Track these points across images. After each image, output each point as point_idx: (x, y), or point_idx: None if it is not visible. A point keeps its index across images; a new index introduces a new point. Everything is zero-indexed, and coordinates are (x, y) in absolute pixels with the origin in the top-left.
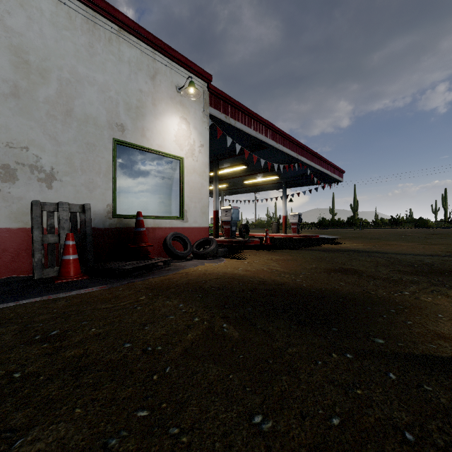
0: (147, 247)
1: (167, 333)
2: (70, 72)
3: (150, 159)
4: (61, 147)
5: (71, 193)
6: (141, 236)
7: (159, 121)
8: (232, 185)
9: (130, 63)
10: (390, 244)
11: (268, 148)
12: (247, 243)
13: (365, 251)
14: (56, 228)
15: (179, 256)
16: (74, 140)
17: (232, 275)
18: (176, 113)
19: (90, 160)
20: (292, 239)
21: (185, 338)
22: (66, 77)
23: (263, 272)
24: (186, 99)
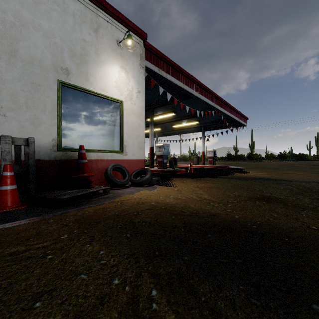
0: (88, 177)
1: None
2: (14, 16)
3: (93, 101)
4: (5, 84)
5: (16, 128)
6: (83, 167)
7: (101, 68)
8: (163, 129)
9: (74, 15)
10: (288, 173)
11: (191, 98)
12: (176, 172)
13: (272, 179)
14: None
15: (118, 184)
16: (19, 79)
17: (163, 204)
18: (116, 63)
19: (35, 98)
20: (210, 169)
21: None
22: (11, 20)
23: (192, 200)
24: (125, 52)
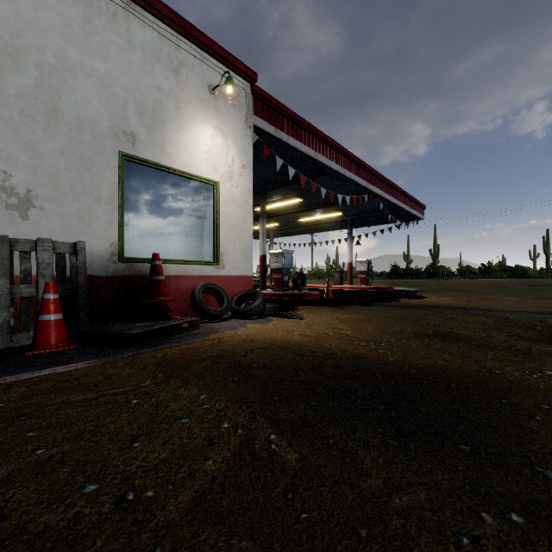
0: (166, 302)
1: (170, 457)
2: (55, 55)
3: (173, 183)
4: (43, 161)
5: (57, 227)
6: (158, 287)
7: (185, 131)
8: (283, 224)
9: (144, 49)
10: (489, 298)
11: (330, 175)
12: (303, 297)
13: (460, 307)
14: (34, 276)
15: (212, 315)
16: (62, 151)
17: (284, 342)
18: (208, 121)
19: (85, 181)
20: (360, 292)
21: (201, 469)
22: (50, 62)
23: (328, 338)
24: (223, 104)
